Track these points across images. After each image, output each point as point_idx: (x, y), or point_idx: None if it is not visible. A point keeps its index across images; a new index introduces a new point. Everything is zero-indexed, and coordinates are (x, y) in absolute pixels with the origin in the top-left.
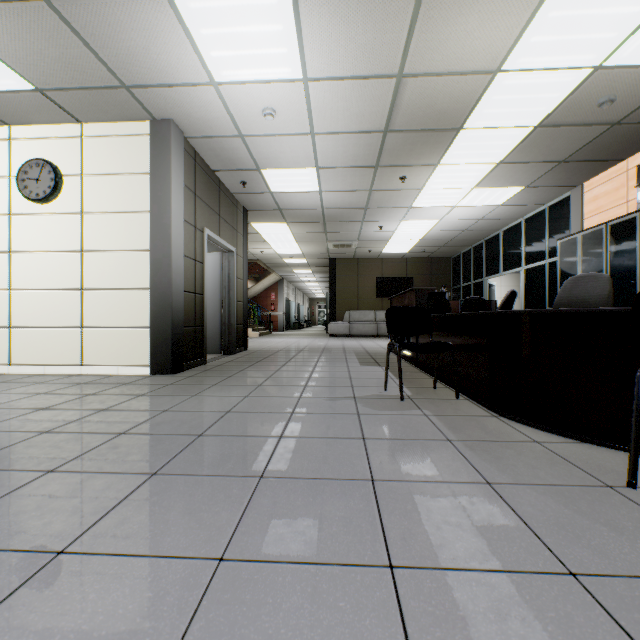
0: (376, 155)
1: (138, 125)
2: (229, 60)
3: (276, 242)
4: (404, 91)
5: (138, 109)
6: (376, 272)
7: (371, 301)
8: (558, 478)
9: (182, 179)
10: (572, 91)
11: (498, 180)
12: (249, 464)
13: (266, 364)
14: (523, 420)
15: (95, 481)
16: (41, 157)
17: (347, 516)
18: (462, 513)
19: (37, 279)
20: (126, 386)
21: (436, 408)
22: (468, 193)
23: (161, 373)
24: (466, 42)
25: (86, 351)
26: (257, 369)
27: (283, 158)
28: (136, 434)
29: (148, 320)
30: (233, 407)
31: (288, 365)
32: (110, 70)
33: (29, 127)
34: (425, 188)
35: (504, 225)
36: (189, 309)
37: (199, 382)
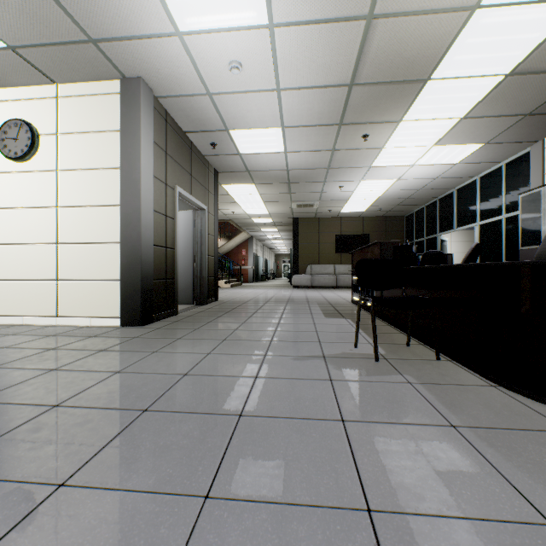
0: (340, 112)
1: (109, 84)
2: (192, 4)
3: (245, 203)
4: (373, 36)
5: (108, 66)
6: (335, 230)
7: (331, 256)
8: None
9: (152, 136)
10: None
11: (459, 137)
12: (194, 467)
13: (234, 315)
14: (538, 396)
15: None
16: (20, 118)
17: None
18: None
19: (16, 234)
20: (91, 339)
21: (418, 373)
22: (427, 151)
23: (131, 325)
24: None
25: (61, 303)
26: (224, 320)
27: (250, 117)
28: (71, 407)
29: (119, 273)
30: (192, 368)
31: (255, 316)
32: (75, 21)
33: (9, 89)
34: (386, 147)
35: (458, 184)
36: (160, 262)
37: (165, 335)
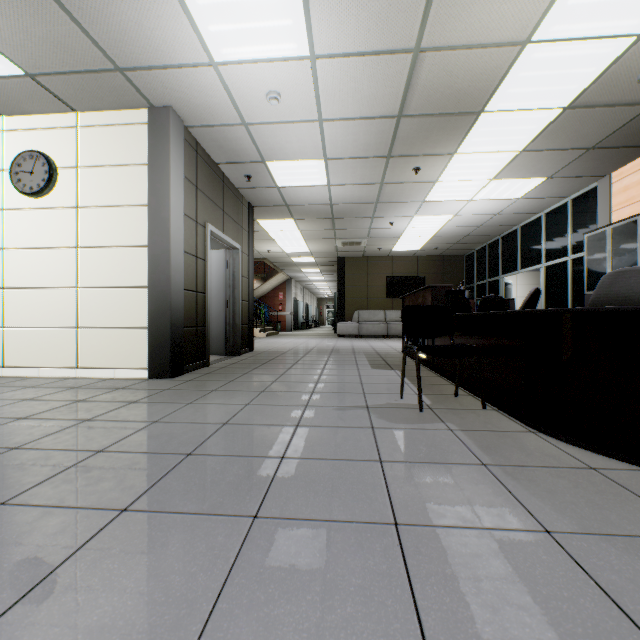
0: (388, 144)
1: (135, 113)
2: (229, 35)
3: (283, 240)
4: (421, 68)
5: (134, 95)
6: (386, 271)
7: (381, 300)
8: (637, 525)
9: (182, 170)
10: (610, 65)
11: (519, 170)
12: (242, 497)
13: (271, 367)
14: (570, 439)
15: (50, 520)
16: (35, 149)
17: (366, 585)
18: (523, 583)
19: (31, 277)
20: (119, 391)
21: (461, 421)
22: (486, 185)
23: (159, 376)
24: (493, 7)
25: (81, 353)
26: (261, 372)
27: (289, 148)
28: (116, 452)
29: (146, 320)
30: (231, 418)
31: (294, 368)
32: (102, 50)
33: (23, 117)
34: (440, 180)
35: (522, 220)
36: (190, 308)
37: (198, 387)
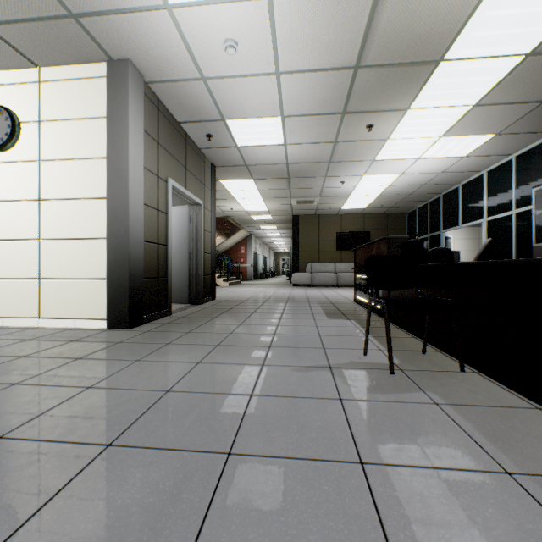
0: (344, 99)
1: (95, 67)
2: None
3: (244, 199)
4: (383, 8)
5: (92, 46)
6: (336, 227)
7: (331, 254)
8: None
9: (142, 124)
10: None
11: (469, 127)
12: None
13: (230, 316)
14: None
15: None
16: None
17: None
18: None
19: None
20: (71, 344)
21: (444, 389)
22: (434, 143)
23: (118, 327)
24: None
25: (43, 303)
26: (220, 322)
27: (247, 105)
28: (17, 440)
29: (105, 271)
30: (177, 382)
31: (252, 317)
32: None
33: None
34: (391, 138)
35: (464, 178)
36: (151, 260)
37: (153, 339)
